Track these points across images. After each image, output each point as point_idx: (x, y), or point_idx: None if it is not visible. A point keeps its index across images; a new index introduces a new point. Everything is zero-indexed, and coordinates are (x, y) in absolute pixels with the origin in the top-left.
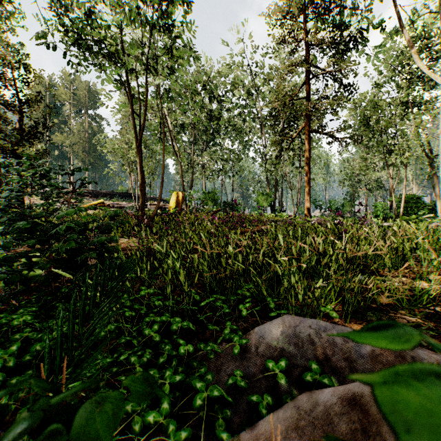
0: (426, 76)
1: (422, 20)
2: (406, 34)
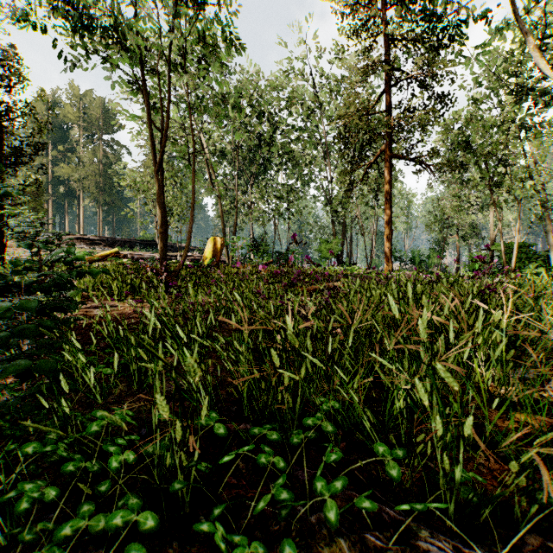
0: (537, 90)
1: (540, 9)
2: (523, 24)
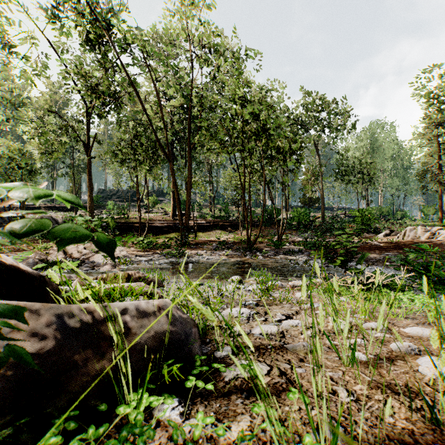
0: None
1: None
2: None
